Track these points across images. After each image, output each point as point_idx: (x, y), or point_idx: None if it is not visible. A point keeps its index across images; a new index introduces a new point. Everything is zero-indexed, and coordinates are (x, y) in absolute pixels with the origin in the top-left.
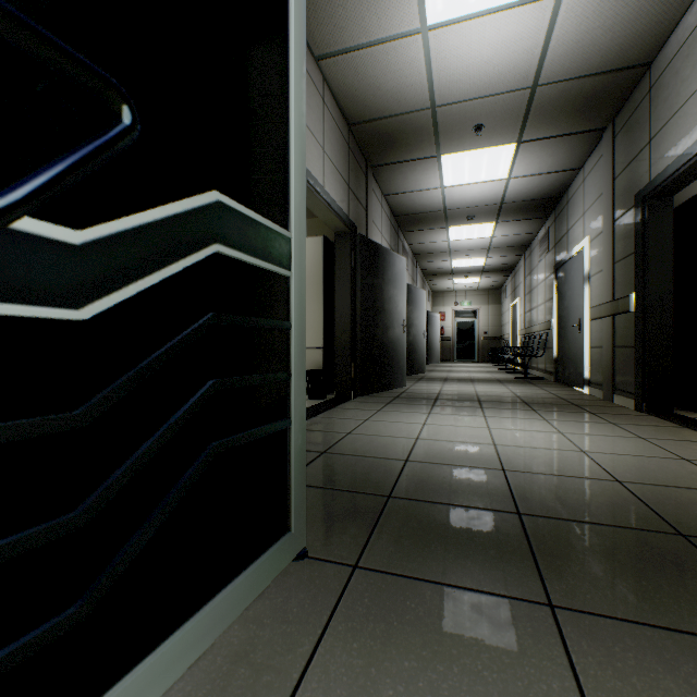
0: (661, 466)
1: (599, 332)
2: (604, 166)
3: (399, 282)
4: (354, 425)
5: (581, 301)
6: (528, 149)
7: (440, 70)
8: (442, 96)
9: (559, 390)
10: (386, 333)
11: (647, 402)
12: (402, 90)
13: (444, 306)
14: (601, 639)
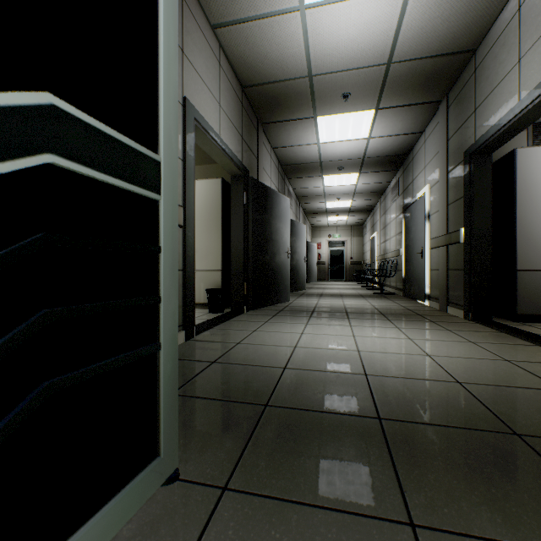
0: (490, 367)
1: (436, 258)
2: (441, 130)
3: (284, 217)
4: (244, 335)
5: (422, 234)
6: (384, 115)
7: (315, 44)
8: (317, 67)
9: (406, 303)
10: (273, 258)
11: (473, 312)
12: (285, 60)
13: (321, 238)
14: None
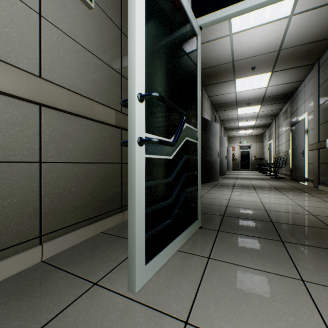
0: None
1: (312, 156)
2: (314, 80)
3: (216, 135)
4: (202, 194)
5: (303, 142)
6: (277, 74)
7: (237, 48)
8: (237, 57)
9: (292, 183)
10: (210, 157)
11: None
12: (219, 56)
13: (234, 144)
14: (297, 248)
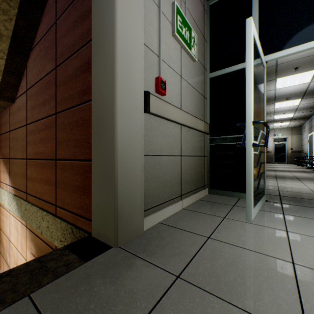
0: None
1: None
2: None
3: None
4: None
5: None
6: None
7: None
8: (281, 61)
9: None
10: None
11: None
12: None
13: None
14: None
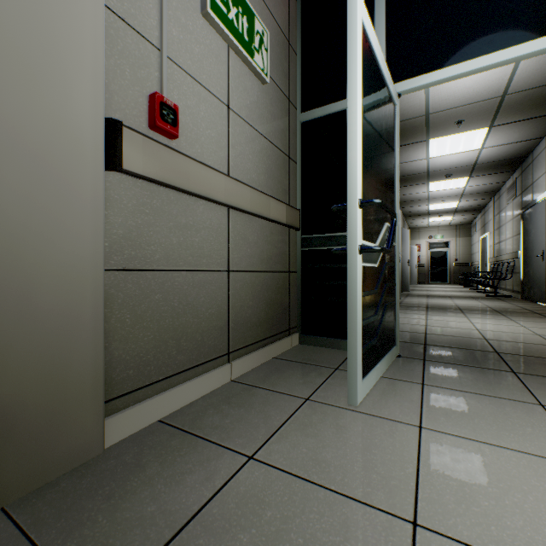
0: None
1: None
2: None
3: None
4: None
5: (543, 237)
6: (498, 130)
7: (434, 95)
8: (434, 108)
9: (524, 304)
10: None
11: None
12: (406, 109)
13: (420, 239)
14: (534, 379)
